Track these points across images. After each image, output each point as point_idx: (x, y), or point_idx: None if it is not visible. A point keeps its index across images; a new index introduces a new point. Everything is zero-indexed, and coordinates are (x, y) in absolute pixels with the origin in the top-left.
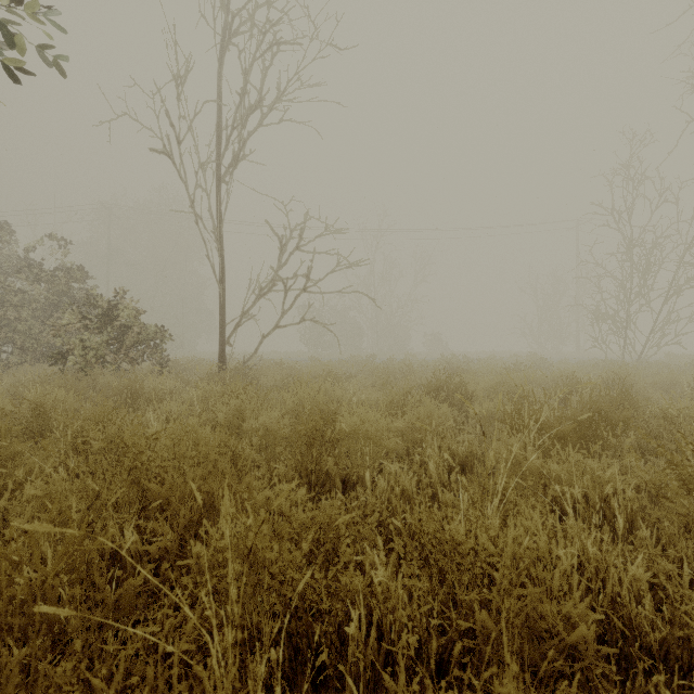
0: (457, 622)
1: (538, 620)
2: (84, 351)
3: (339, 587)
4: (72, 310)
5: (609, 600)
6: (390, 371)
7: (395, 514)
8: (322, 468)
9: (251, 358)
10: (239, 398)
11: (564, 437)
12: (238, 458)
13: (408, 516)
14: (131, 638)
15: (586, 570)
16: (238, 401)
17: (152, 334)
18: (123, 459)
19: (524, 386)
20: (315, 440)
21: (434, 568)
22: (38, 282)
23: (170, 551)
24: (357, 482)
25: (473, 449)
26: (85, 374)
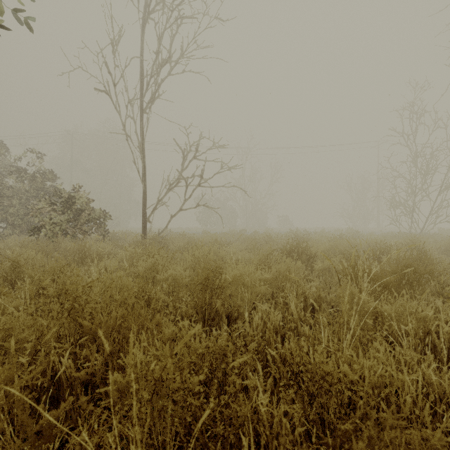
0: (331, 445)
1: (405, 448)
2: (52, 226)
3: (231, 413)
4: (44, 199)
5: (448, 419)
6: (257, 239)
7: (268, 344)
8: (213, 307)
9: (163, 231)
10: (154, 257)
11: (388, 285)
12: (152, 300)
13: (279, 346)
14: (65, 443)
15: (430, 395)
16: (153, 259)
17: (98, 215)
18: (65, 301)
19: (350, 249)
20: (207, 287)
21: (305, 392)
22: (23, 181)
23: (96, 375)
24: (237, 317)
25: (320, 293)
26: (52, 241)
